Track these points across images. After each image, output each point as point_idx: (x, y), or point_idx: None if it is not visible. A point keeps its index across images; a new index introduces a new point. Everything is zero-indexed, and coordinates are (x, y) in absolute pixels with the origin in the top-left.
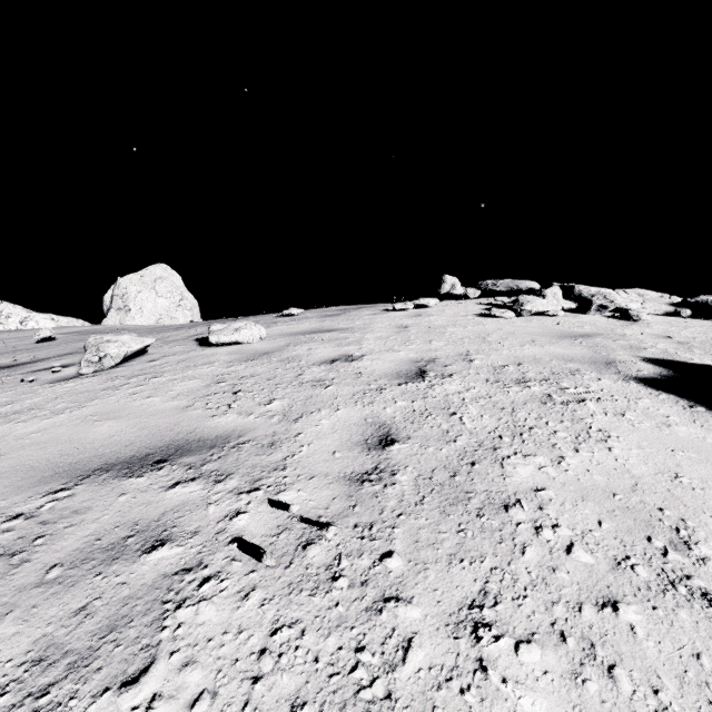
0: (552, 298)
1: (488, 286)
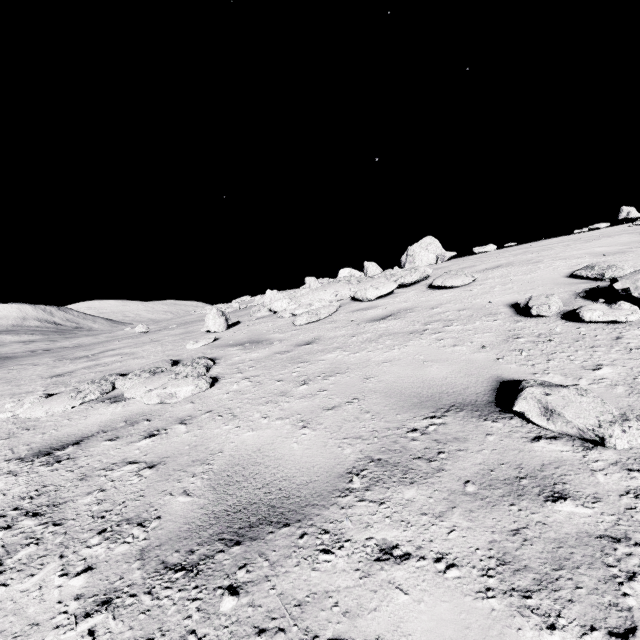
0: None
1: None
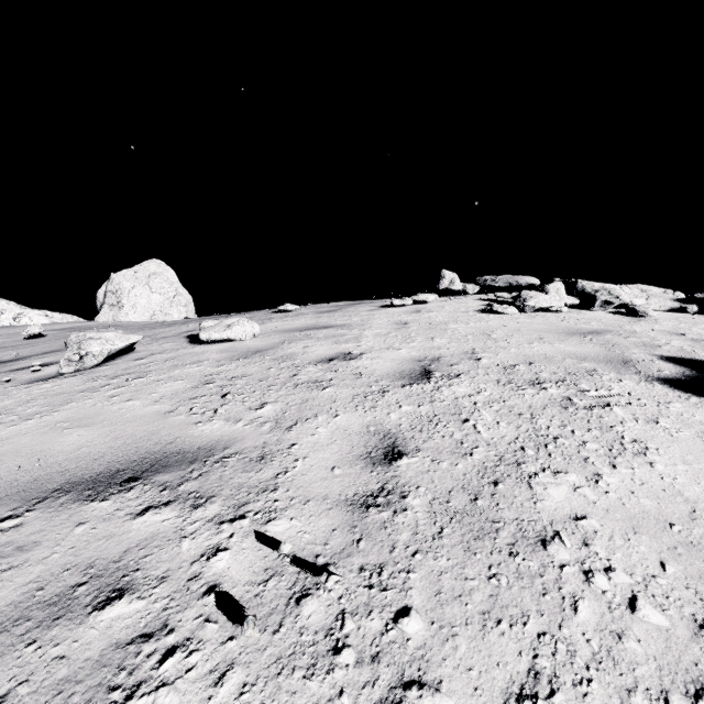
0: (555, 294)
1: (487, 282)
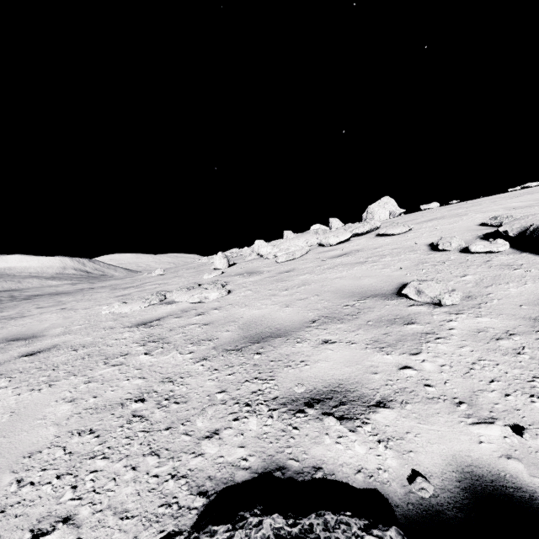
0: None
1: None
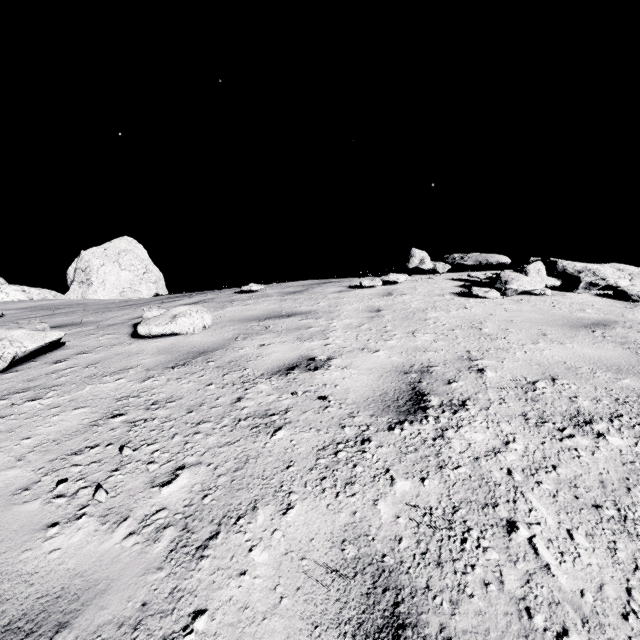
0: (535, 275)
1: (456, 260)
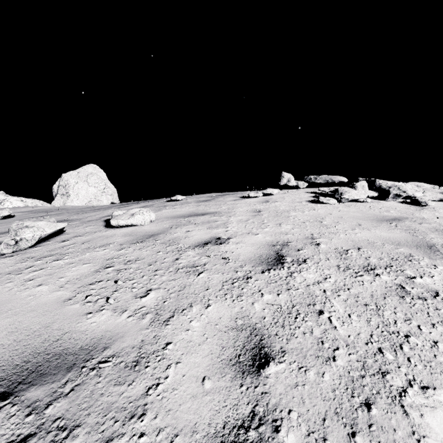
0: (361, 189)
1: (312, 179)
